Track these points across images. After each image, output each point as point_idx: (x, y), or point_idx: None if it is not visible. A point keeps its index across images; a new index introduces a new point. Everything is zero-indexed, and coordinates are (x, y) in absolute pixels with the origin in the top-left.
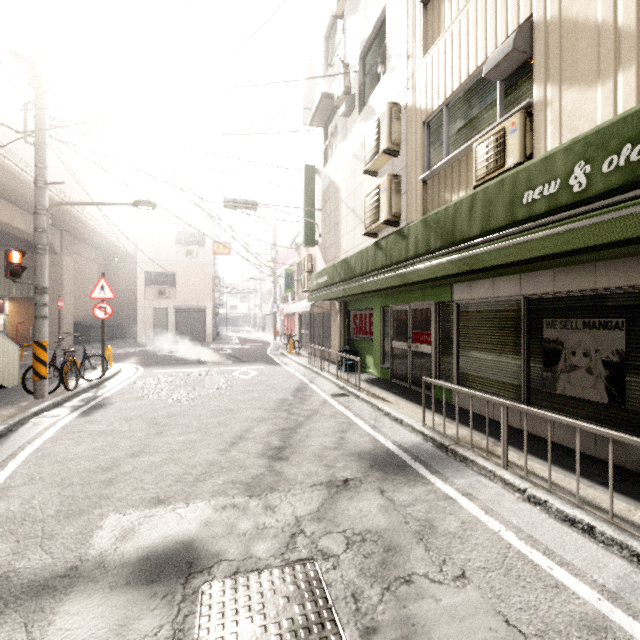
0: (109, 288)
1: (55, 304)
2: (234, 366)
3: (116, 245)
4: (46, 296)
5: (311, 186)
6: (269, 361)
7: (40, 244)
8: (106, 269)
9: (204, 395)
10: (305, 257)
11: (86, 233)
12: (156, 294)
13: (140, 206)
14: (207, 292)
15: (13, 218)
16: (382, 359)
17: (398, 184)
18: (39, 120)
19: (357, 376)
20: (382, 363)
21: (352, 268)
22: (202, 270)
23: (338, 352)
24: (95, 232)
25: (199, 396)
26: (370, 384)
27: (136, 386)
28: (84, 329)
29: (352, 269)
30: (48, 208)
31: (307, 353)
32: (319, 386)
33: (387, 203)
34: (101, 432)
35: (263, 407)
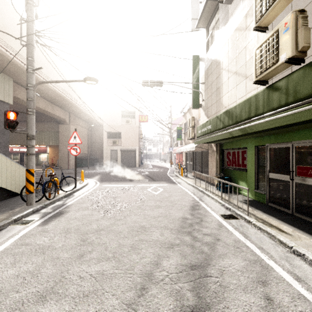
0: (78, 137)
1: (67, 148)
2: (149, 183)
3: (94, 119)
4: (33, 141)
5: (197, 69)
6: (169, 180)
7: (29, 108)
8: (91, 132)
9: (127, 208)
10: (190, 118)
11: (80, 114)
12: (112, 143)
13: (87, 81)
14: (136, 141)
15: (46, 107)
16: (256, 185)
17: (305, 18)
18: (29, 30)
19: (235, 197)
20: (256, 188)
21: (237, 115)
22: (133, 130)
23: (216, 177)
24: (84, 113)
25: (124, 209)
26: (251, 206)
27: (89, 197)
28: (80, 160)
29: (237, 116)
30: (34, 85)
31: (191, 175)
32: (208, 204)
33: (292, 39)
34: (40, 247)
35: (169, 226)
